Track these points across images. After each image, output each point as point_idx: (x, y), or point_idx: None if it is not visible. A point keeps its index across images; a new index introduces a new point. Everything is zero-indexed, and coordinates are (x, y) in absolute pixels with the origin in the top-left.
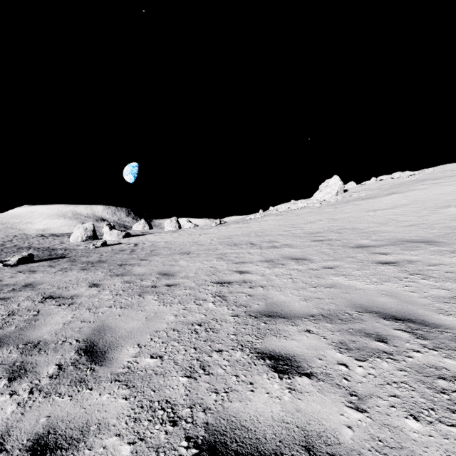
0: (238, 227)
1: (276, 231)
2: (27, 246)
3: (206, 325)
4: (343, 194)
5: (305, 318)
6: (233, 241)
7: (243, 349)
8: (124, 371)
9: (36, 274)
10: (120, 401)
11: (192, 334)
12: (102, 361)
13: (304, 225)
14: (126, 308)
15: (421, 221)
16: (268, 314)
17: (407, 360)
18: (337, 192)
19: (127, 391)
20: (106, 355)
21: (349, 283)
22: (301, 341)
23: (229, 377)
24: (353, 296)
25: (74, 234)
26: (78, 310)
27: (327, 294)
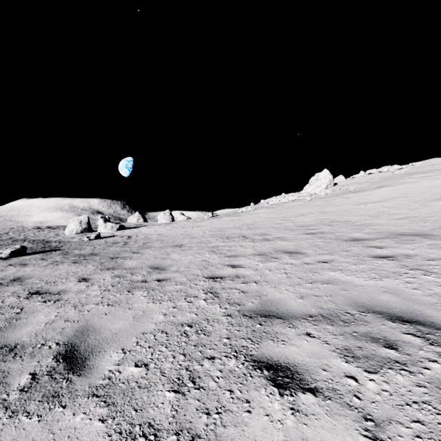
0: (230, 220)
1: (268, 223)
2: (22, 239)
3: (197, 327)
4: (333, 188)
5: (303, 319)
6: (225, 233)
7: (237, 356)
8: (104, 383)
9: (27, 268)
10: (96, 424)
11: (182, 337)
12: (82, 370)
13: (295, 218)
14: (113, 306)
15: (413, 214)
16: (263, 314)
17: (424, 372)
18: (327, 185)
19: (105, 410)
20: (86, 362)
21: (346, 278)
22: (301, 347)
23: (222, 392)
24: (352, 293)
25: (69, 227)
26: (63, 307)
27: (324, 291)
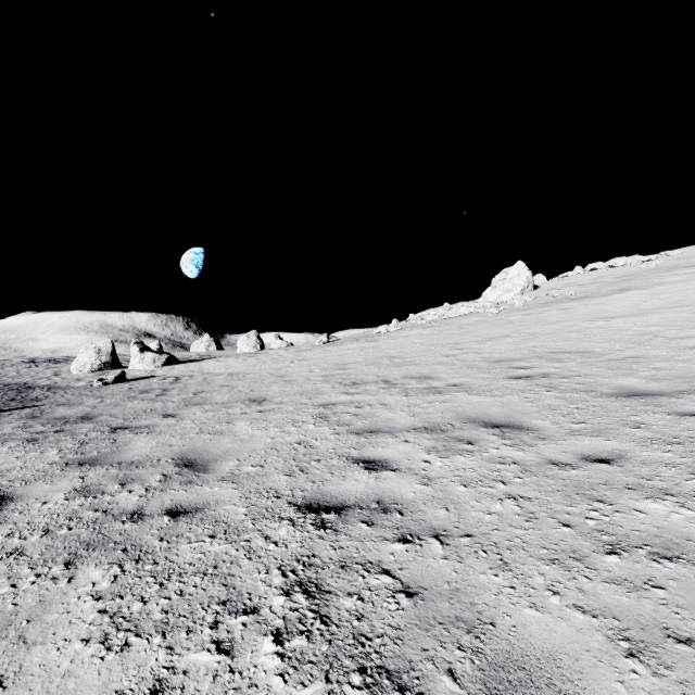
0: (358, 348)
1: (429, 355)
2: None
3: None
4: (534, 293)
5: None
6: (350, 374)
7: None
8: None
9: None
10: None
11: None
12: None
13: (479, 345)
14: None
15: None
16: None
17: None
18: (523, 288)
19: None
20: None
21: None
22: None
23: None
24: None
25: (78, 360)
26: None
27: None
